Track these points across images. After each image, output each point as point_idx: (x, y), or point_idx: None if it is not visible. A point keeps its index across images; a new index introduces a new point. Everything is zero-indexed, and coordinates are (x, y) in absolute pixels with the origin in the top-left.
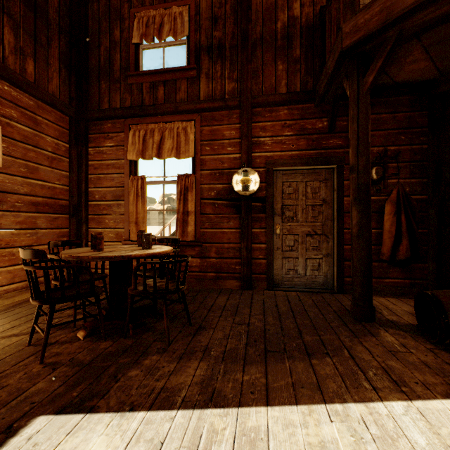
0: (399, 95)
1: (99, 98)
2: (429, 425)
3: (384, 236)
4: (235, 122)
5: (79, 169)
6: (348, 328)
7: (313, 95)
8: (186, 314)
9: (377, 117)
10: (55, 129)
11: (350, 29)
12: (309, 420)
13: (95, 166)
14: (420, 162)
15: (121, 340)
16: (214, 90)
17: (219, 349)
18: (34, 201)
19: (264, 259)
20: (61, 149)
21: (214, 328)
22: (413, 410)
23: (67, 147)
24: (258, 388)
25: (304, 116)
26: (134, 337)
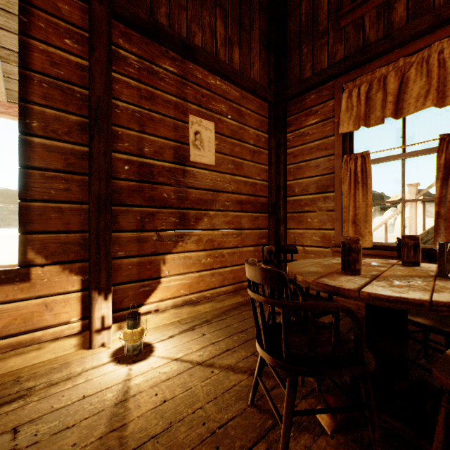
0: None
1: (299, 68)
2: None
3: None
4: None
5: (276, 160)
6: None
7: None
8: None
9: None
10: (255, 119)
11: None
12: None
13: (295, 153)
14: None
15: None
16: None
17: None
18: (238, 199)
19: None
20: (261, 140)
21: None
22: None
23: (266, 137)
24: None
25: None
26: None
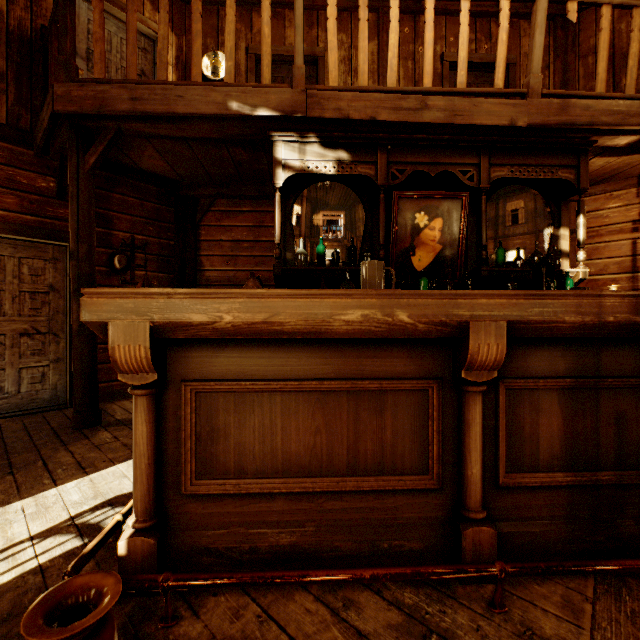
0: (147, 183)
1: None
2: (93, 485)
3: None
4: None
5: None
6: (60, 439)
7: (32, 140)
8: None
9: (124, 198)
10: None
11: (63, 95)
12: None
13: None
14: (168, 258)
15: None
16: None
17: None
18: None
19: None
20: None
21: None
22: (86, 481)
23: None
24: None
25: (16, 163)
26: None
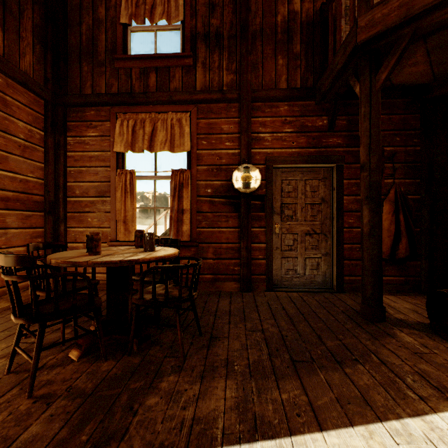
0: (394, 97)
1: (80, 81)
2: None
3: (383, 235)
4: (234, 116)
5: (56, 160)
6: (364, 329)
7: (314, 93)
8: (196, 323)
9: None
10: (28, 112)
11: (366, 24)
12: (373, 444)
13: (76, 157)
14: (414, 163)
15: (125, 359)
16: (212, 81)
17: (242, 362)
18: (2, 196)
19: (263, 259)
20: (35, 137)
21: (228, 337)
22: None
23: (42, 135)
24: (302, 408)
25: (305, 113)
26: (140, 354)
